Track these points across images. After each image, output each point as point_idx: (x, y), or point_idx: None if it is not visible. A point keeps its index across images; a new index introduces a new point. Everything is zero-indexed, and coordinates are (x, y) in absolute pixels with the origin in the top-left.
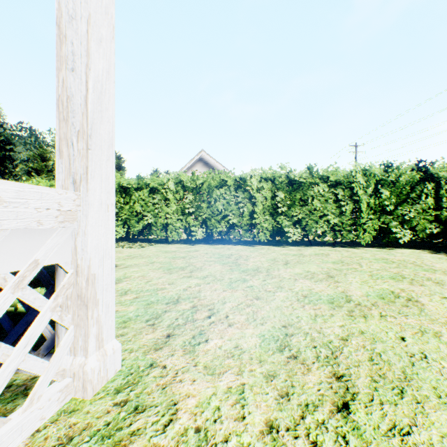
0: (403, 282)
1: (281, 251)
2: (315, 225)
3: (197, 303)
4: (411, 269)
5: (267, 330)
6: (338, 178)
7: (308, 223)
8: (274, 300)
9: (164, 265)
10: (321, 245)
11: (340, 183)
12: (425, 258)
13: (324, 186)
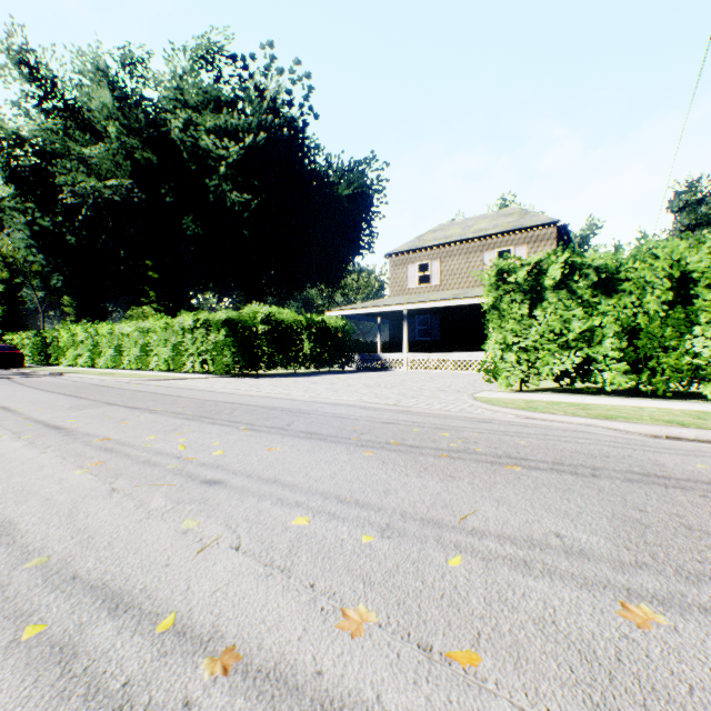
0: None
1: None
2: None
3: None
4: None
5: None
6: None
7: None
8: None
9: None
10: None
11: None
12: None
13: None
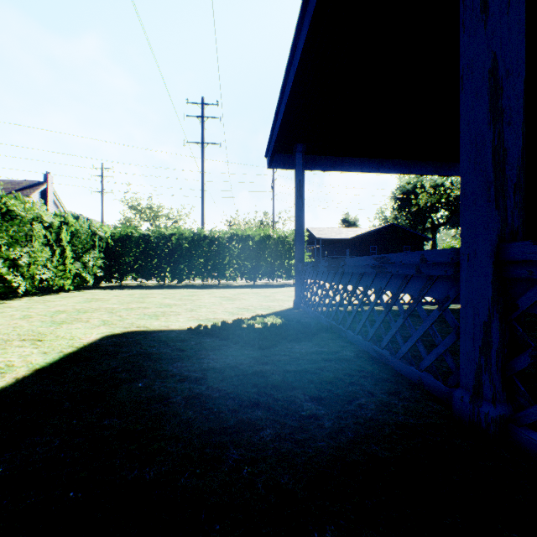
0: (199, 296)
1: (57, 303)
2: (38, 272)
3: (245, 307)
4: (169, 294)
5: (262, 302)
6: (54, 221)
7: (31, 268)
8: (234, 302)
9: (131, 319)
10: (10, 297)
11: (52, 226)
12: (133, 291)
13: (41, 226)
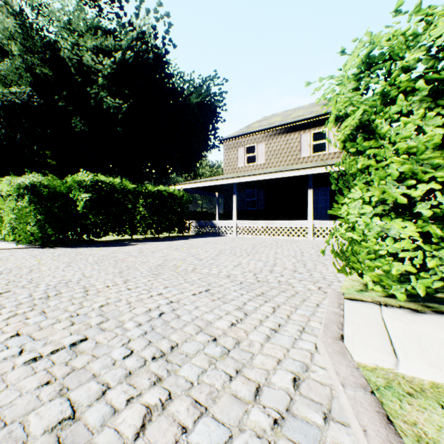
0: None
1: None
2: None
3: None
4: None
5: None
6: None
7: None
8: None
9: None
10: None
11: None
12: None
13: None
